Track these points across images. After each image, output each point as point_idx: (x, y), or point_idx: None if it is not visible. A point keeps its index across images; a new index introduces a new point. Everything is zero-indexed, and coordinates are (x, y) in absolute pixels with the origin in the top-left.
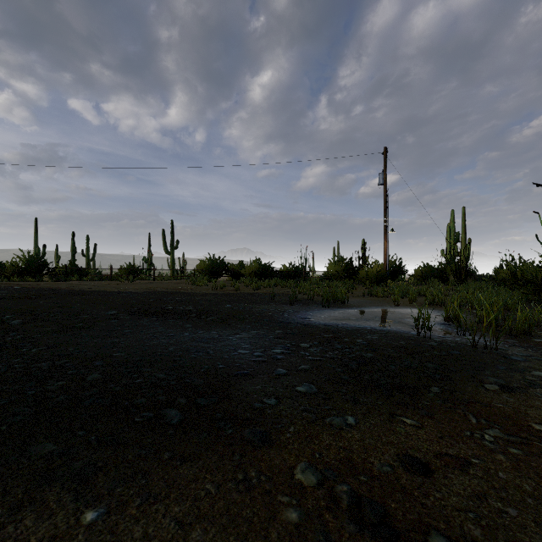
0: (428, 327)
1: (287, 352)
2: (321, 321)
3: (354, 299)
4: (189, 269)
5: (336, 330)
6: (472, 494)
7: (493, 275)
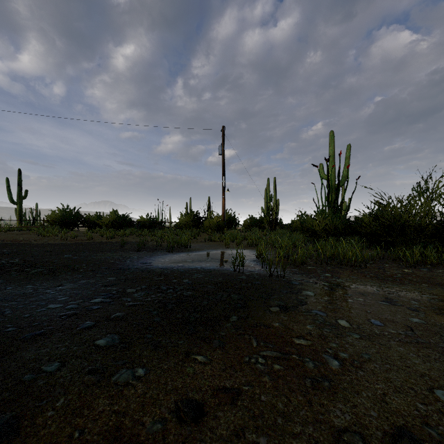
0: (241, 264)
1: (107, 300)
2: (160, 265)
3: (197, 244)
4: (37, 220)
5: (169, 273)
6: (234, 431)
7: (290, 224)
